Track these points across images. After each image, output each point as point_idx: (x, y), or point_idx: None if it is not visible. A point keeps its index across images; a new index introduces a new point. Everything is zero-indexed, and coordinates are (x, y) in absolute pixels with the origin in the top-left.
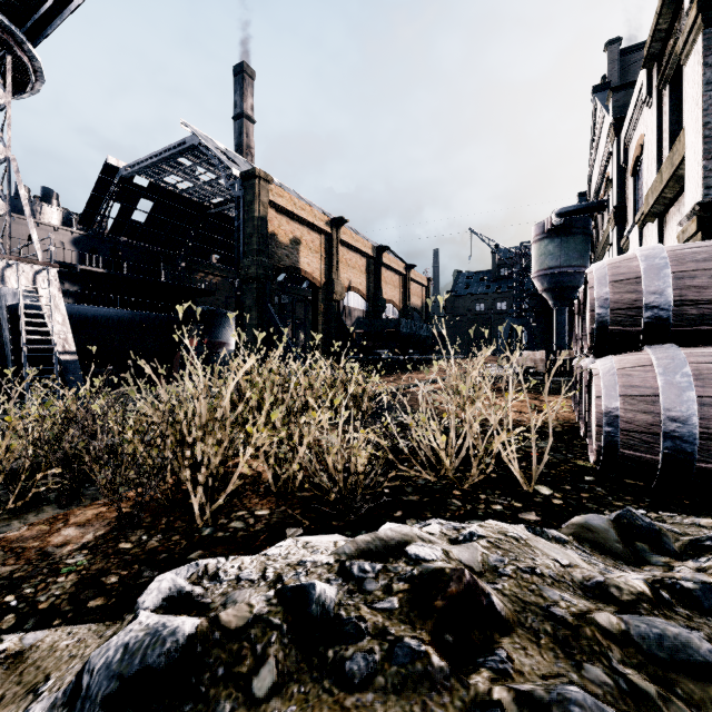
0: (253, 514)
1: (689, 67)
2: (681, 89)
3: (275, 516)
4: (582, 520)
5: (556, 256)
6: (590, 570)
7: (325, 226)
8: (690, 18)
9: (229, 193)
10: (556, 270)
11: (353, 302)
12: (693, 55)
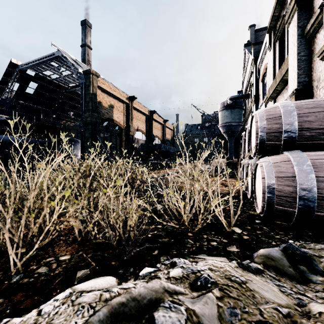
0: (57, 260)
1: (290, 28)
2: (283, 42)
3: (73, 260)
4: (266, 252)
5: (229, 117)
6: (308, 321)
7: (126, 100)
8: (291, 5)
9: (78, 81)
10: (229, 124)
11: (139, 136)
12: (292, 22)
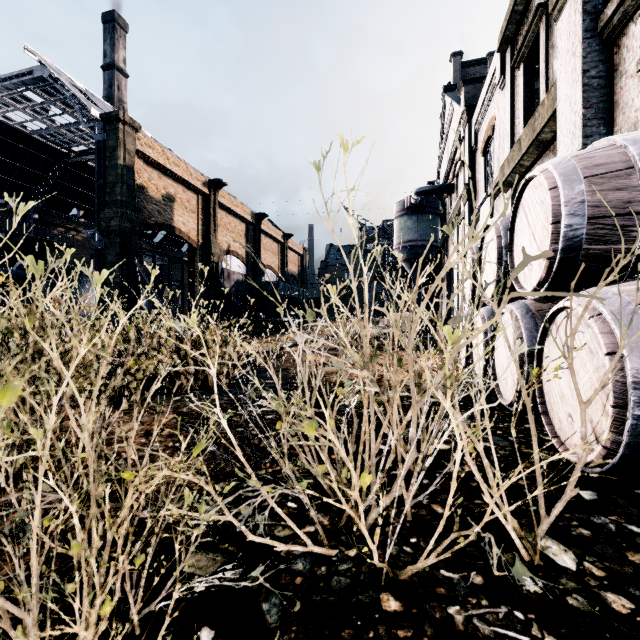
0: None
1: (562, 21)
2: (533, 69)
3: None
4: None
5: (414, 231)
6: None
7: (202, 186)
8: None
9: (93, 141)
10: (414, 243)
11: (232, 265)
12: (568, 6)
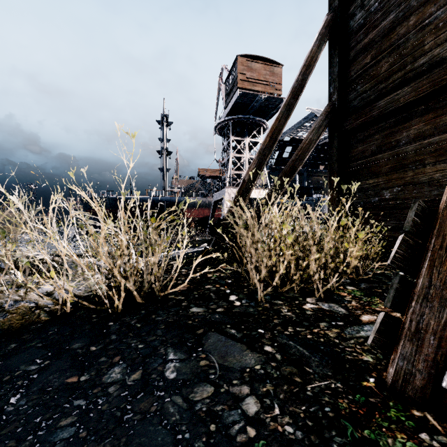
0: None
1: None
2: None
3: None
4: None
5: None
6: None
7: None
8: None
9: None
10: None
11: None
12: None
